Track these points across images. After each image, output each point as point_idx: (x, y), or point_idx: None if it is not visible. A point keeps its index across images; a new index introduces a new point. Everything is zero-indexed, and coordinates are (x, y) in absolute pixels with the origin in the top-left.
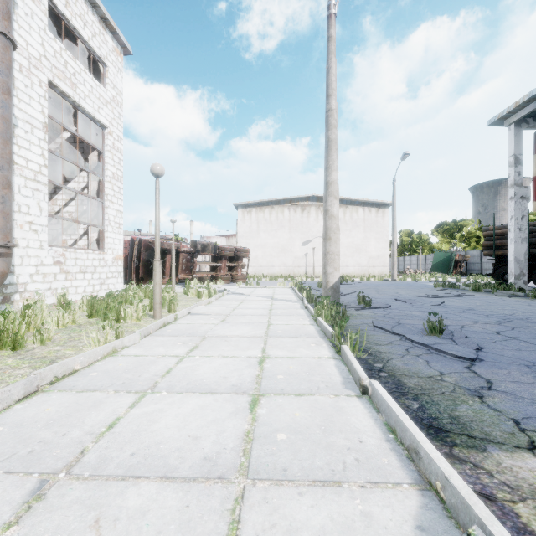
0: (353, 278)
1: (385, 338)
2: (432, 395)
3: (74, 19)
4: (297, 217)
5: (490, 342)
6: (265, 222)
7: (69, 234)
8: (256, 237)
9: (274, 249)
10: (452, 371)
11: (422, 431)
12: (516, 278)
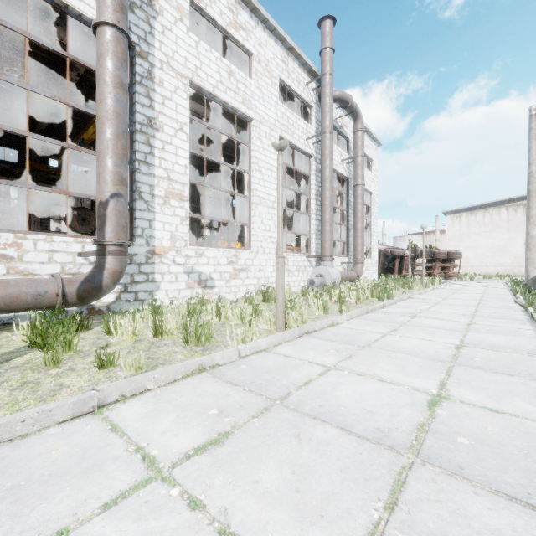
0: None
1: None
2: None
3: (364, 149)
4: (518, 216)
5: None
6: (476, 225)
7: None
8: (466, 239)
9: (487, 250)
10: None
11: None
12: None
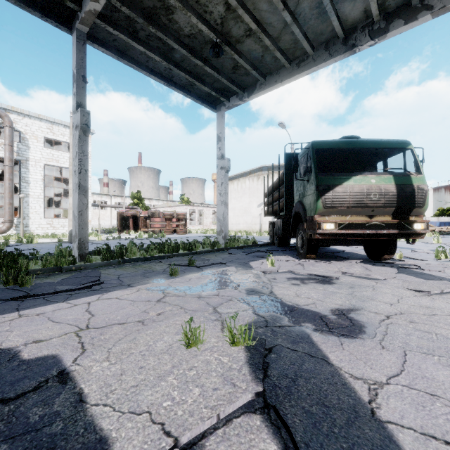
0: None
1: None
2: None
3: (58, 137)
4: (254, 185)
5: None
6: (234, 191)
7: None
8: (229, 203)
9: (239, 211)
10: None
11: None
12: (218, 234)
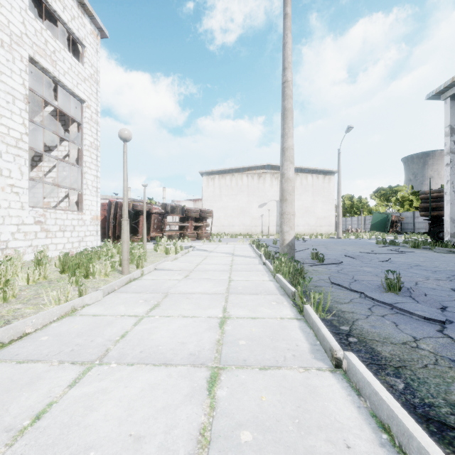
0: (302, 236)
1: (345, 296)
2: (415, 369)
3: (54, 3)
4: (254, 183)
5: (450, 300)
6: (226, 187)
7: (53, 197)
8: (219, 200)
9: (234, 211)
10: (426, 336)
11: (421, 428)
12: (451, 236)
